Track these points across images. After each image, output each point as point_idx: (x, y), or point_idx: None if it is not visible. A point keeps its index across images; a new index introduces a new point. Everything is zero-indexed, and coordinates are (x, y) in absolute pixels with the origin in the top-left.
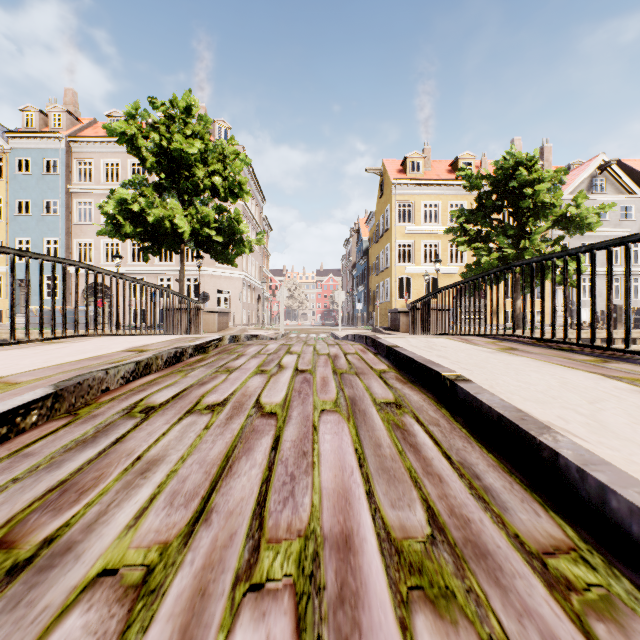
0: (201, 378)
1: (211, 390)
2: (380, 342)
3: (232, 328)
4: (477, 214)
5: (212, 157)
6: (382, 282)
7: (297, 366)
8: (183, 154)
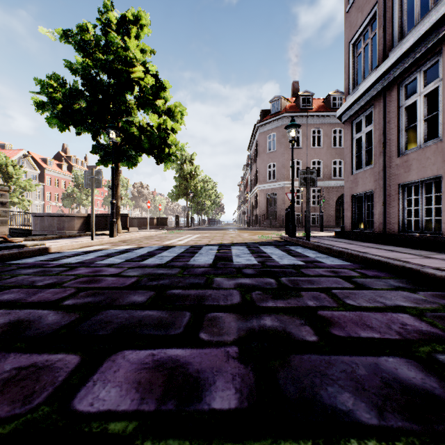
0: None
1: None
2: None
3: None
4: None
5: None
6: None
7: None
8: None
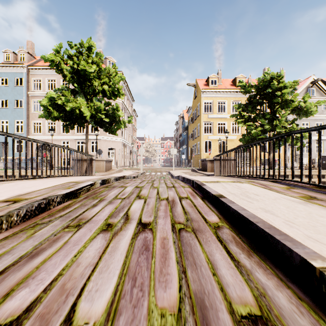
0: (42, 241)
1: (30, 274)
2: (206, 189)
3: (114, 169)
4: (248, 106)
5: (103, 75)
6: (195, 144)
7: (141, 217)
8: (86, 72)
